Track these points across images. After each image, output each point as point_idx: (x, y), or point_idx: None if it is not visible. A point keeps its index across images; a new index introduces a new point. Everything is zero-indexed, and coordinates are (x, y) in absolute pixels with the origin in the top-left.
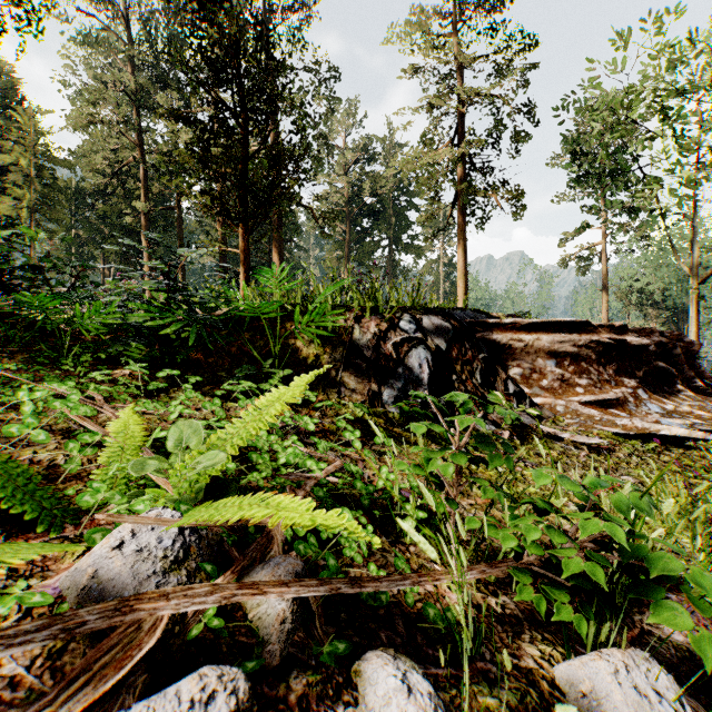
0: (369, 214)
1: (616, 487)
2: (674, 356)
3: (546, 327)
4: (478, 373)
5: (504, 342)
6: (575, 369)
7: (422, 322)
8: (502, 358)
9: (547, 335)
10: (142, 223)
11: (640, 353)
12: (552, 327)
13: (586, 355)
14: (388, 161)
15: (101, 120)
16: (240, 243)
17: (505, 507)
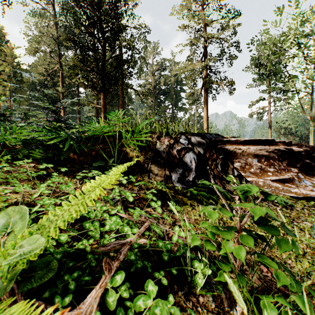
0: (163, 93)
1: (303, 229)
2: (312, 157)
3: (252, 142)
4: (219, 165)
5: (231, 149)
6: (267, 163)
7: (191, 139)
8: (230, 158)
9: (253, 146)
10: (61, 97)
11: (297, 155)
12: (255, 142)
13: (273, 156)
14: (172, 70)
15: (42, 50)
16: (102, 102)
17: (303, 298)
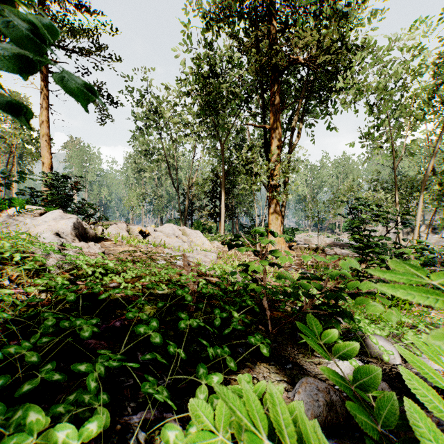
0: None
1: None
2: None
3: None
4: None
5: None
6: None
7: None
8: None
9: None
10: None
11: None
12: None
13: None
14: None
15: None
16: None
17: None
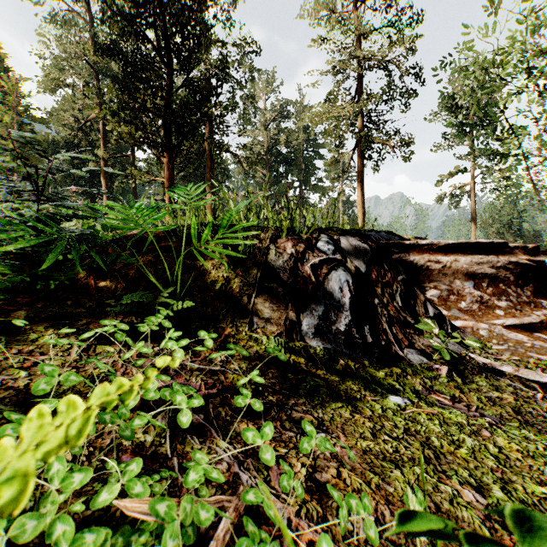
0: (284, 161)
1: None
2: None
3: (463, 248)
4: (399, 295)
5: (421, 263)
6: (494, 291)
7: (340, 242)
8: (418, 280)
9: (465, 256)
10: (102, 167)
11: None
12: (468, 248)
13: (504, 276)
14: (299, 120)
15: (68, 84)
16: (166, 171)
17: None
